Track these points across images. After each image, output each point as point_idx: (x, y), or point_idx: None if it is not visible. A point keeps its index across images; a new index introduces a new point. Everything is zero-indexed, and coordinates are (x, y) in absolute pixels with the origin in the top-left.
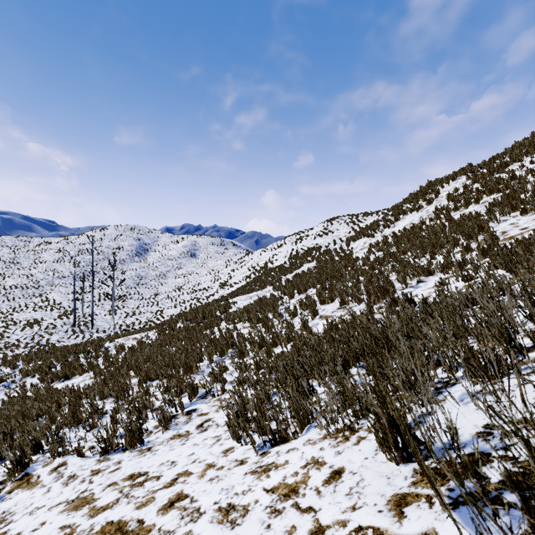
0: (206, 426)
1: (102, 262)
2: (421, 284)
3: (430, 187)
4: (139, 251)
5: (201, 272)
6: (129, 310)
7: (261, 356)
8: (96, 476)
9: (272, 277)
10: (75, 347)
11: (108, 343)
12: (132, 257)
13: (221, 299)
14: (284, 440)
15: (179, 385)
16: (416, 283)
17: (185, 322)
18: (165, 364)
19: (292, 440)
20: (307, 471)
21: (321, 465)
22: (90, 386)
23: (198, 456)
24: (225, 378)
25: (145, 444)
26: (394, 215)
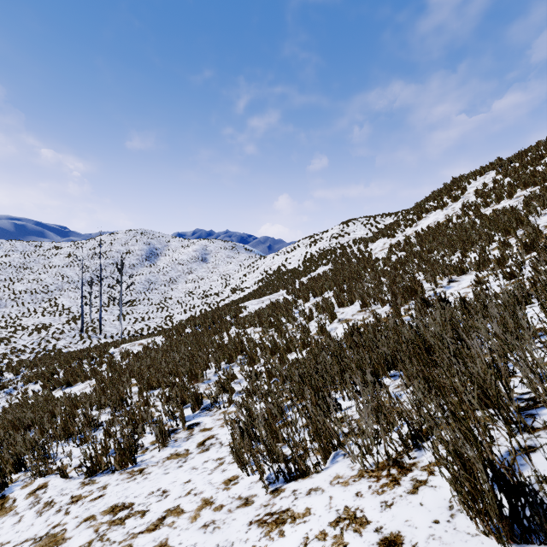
0: (208, 445)
1: (112, 266)
2: (453, 284)
3: (456, 183)
4: (149, 255)
5: (212, 276)
6: (138, 315)
7: (273, 363)
8: (75, 504)
9: (286, 281)
10: (79, 352)
11: (113, 349)
12: (142, 262)
13: (232, 304)
14: (303, 473)
15: (181, 395)
16: (447, 283)
17: (193, 327)
18: (169, 371)
19: (313, 473)
20: (339, 532)
21: (361, 524)
22: (87, 394)
23: (195, 486)
24: (232, 387)
25: (137, 464)
26: (416, 214)
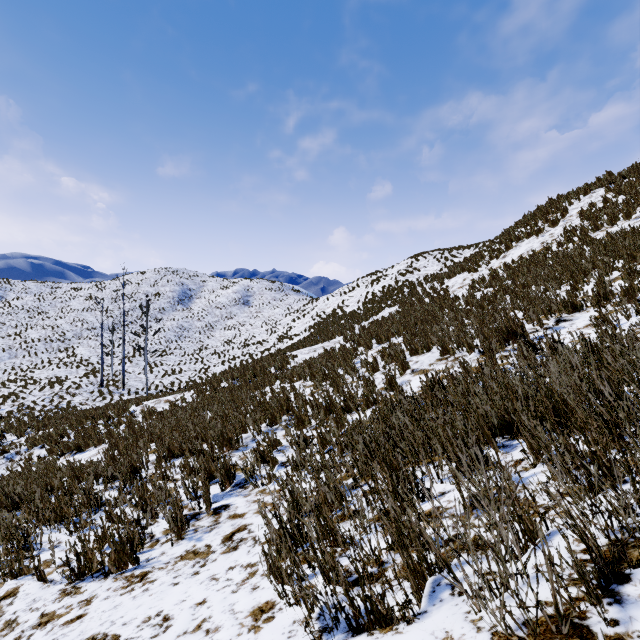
0: (236, 540)
1: (139, 310)
2: (564, 324)
3: (554, 205)
4: (182, 298)
5: (256, 322)
6: (168, 368)
7: (328, 426)
8: (41, 629)
9: (343, 326)
10: (94, 411)
11: (134, 407)
12: (174, 306)
13: (278, 353)
14: (381, 620)
15: (208, 467)
16: (555, 323)
17: (230, 381)
18: (197, 434)
19: (399, 622)
20: None
21: None
22: (93, 463)
23: (209, 613)
24: (275, 457)
25: (140, 564)
26: (503, 242)
